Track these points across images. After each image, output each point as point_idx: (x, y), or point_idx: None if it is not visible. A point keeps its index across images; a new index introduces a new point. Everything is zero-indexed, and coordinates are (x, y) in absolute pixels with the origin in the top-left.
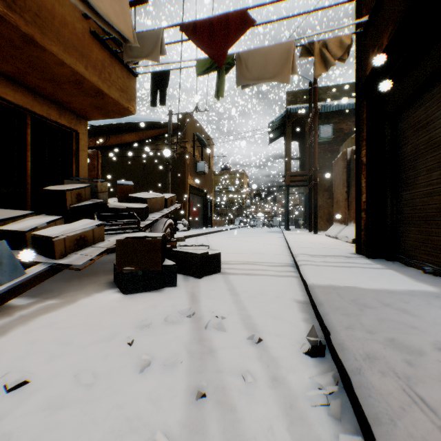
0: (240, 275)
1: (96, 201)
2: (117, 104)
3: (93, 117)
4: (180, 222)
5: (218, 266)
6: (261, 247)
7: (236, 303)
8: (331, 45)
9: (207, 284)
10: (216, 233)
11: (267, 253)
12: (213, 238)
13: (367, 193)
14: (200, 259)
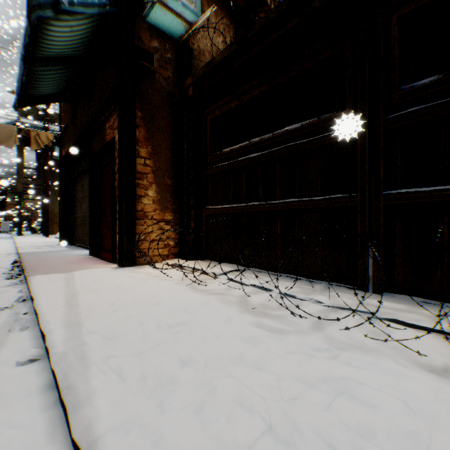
0: None
1: None
2: None
3: None
4: None
5: None
6: None
7: None
8: (43, 135)
9: None
10: None
11: None
12: None
13: (63, 214)
14: None
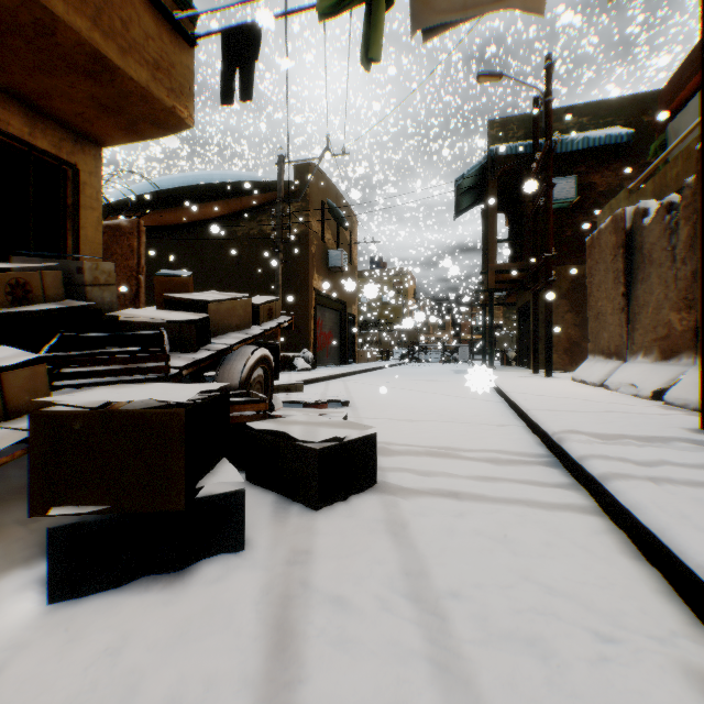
0: (430, 497)
1: (76, 304)
2: (148, 98)
3: (108, 138)
4: (298, 355)
5: (368, 469)
6: (453, 406)
7: (450, 691)
8: None
9: (338, 543)
10: (363, 375)
11: (472, 420)
12: (356, 383)
13: None
14: (319, 457)
